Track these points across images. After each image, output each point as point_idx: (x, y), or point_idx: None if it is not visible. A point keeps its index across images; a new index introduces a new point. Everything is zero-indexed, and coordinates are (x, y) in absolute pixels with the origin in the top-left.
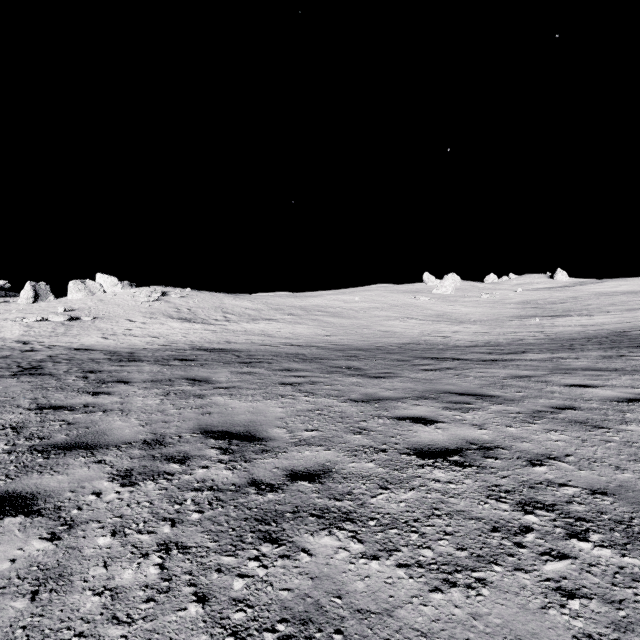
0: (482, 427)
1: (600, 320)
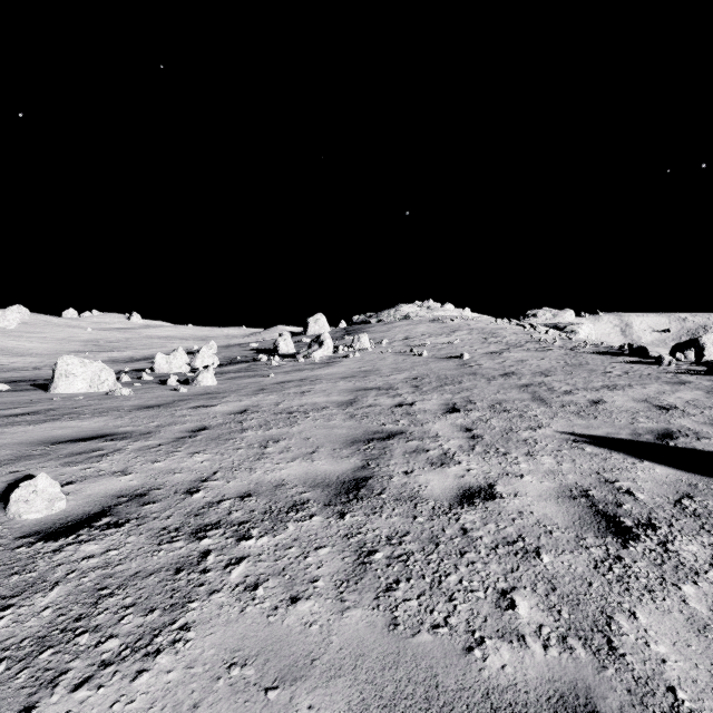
0: (7, 375)
1: (124, 354)
